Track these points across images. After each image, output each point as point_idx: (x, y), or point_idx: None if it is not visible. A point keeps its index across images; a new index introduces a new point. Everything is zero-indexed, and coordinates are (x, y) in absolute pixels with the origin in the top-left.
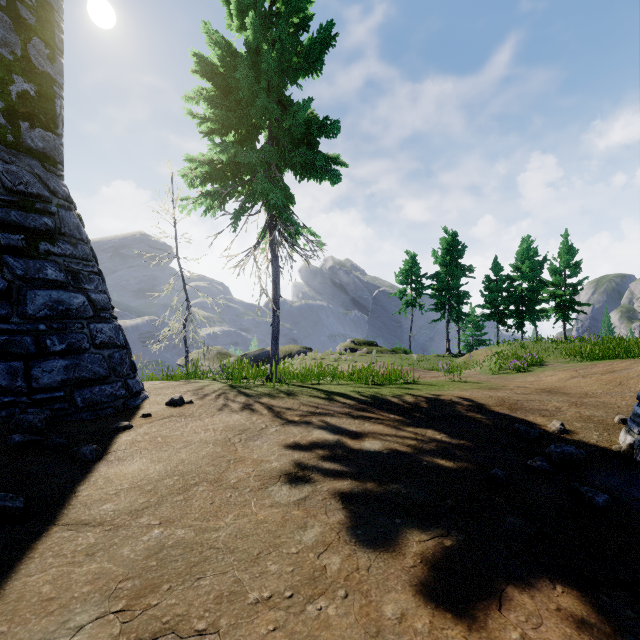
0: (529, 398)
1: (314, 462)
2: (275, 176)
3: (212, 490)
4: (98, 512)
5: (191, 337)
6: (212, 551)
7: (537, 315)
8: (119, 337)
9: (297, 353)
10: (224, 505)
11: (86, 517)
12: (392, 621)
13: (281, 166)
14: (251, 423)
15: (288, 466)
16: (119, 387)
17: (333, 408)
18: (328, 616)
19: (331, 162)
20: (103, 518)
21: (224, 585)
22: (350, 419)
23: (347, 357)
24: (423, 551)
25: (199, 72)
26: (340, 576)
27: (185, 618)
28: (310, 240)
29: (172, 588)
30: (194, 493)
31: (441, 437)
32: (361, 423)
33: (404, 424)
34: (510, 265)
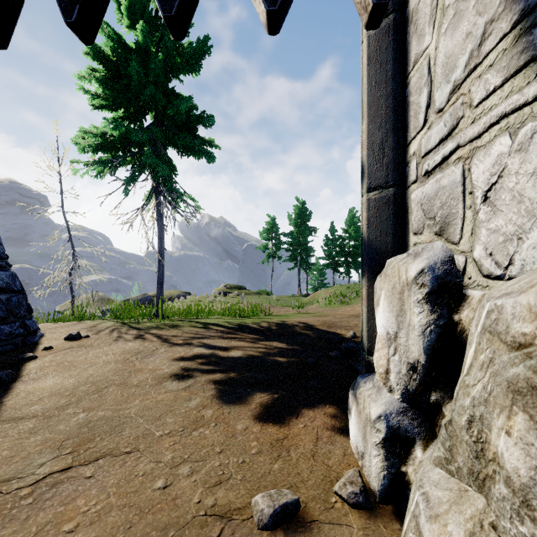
0: (342, 320)
1: (195, 366)
2: (160, 150)
3: (120, 389)
4: (29, 411)
5: (77, 284)
6: (127, 419)
7: (359, 265)
8: (16, 283)
9: (177, 297)
10: (131, 396)
11: (19, 415)
12: (241, 431)
13: (165, 142)
14: (144, 347)
15: (176, 370)
16: (17, 327)
17: (209, 333)
18: (205, 434)
19: (207, 144)
20: (35, 414)
21: (139, 432)
22: (221, 339)
23: (221, 299)
24: (261, 401)
25: (92, 56)
26: (212, 418)
27: (116, 449)
28: (190, 205)
29: (103, 438)
30: (106, 392)
31: (282, 345)
32: (229, 341)
33: (259, 340)
34: (342, 228)
